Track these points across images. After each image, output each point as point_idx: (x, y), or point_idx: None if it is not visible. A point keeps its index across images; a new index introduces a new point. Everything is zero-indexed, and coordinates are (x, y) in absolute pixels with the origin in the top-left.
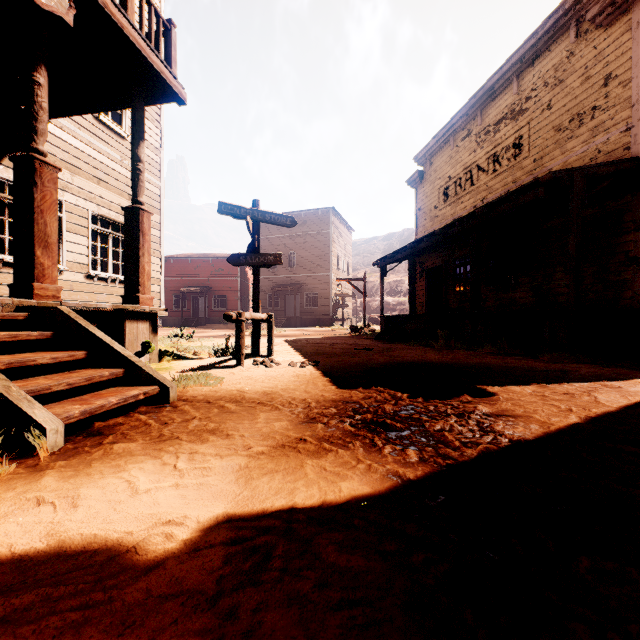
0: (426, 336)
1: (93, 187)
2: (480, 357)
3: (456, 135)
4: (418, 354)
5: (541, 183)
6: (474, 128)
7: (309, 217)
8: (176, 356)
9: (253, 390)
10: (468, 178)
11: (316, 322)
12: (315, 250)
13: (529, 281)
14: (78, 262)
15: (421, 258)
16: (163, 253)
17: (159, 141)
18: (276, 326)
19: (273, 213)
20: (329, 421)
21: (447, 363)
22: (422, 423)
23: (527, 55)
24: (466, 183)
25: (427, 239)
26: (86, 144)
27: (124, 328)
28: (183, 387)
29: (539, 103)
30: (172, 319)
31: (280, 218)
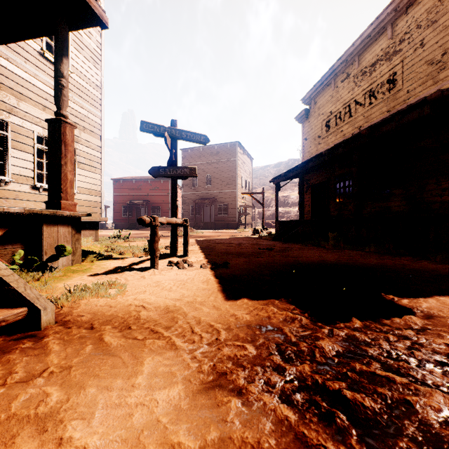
0: (316, 237)
1: (38, 112)
2: (373, 257)
3: (336, 78)
4: (316, 254)
5: (429, 101)
6: (352, 71)
7: (221, 149)
8: (101, 256)
9: (155, 304)
10: (347, 111)
11: (226, 226)
12: (225, 173)
13: (403, 192)
14: (24, 175)
15: (307, 176)
16: (103, 171)
17: (100, 80)
18: (196, 229)
19: (189, 132)
20: (248, 386)
21: (348, 264)
22: (399, 391)
23: (401, 4)
24: (345, 115)
25: (315, 159)
26: (32, 76)
27: (42, 232)
28: (74, 301)
29: (412, 43)
30: (121, 224)
31: (195, 136)
